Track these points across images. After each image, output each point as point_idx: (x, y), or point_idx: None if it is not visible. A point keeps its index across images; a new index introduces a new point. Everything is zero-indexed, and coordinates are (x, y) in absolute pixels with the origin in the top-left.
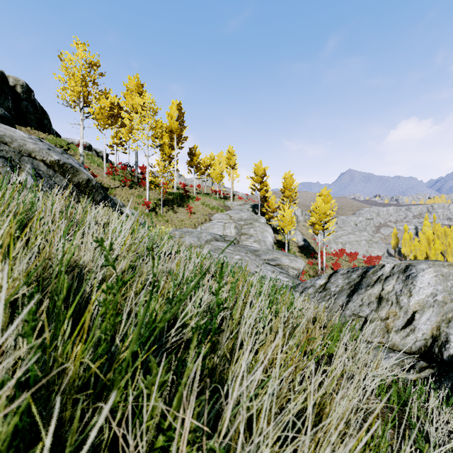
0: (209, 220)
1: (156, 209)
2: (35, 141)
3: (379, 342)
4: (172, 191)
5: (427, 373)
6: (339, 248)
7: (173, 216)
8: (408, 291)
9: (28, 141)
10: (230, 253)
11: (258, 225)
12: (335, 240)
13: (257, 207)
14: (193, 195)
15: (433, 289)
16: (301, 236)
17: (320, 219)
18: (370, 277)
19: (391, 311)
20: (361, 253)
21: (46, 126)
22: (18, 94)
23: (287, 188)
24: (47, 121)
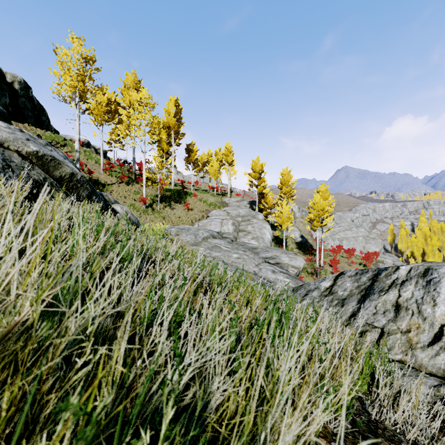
0: (206, 216)
1: (153, 205)
2: (12, 131)
3: (402, 361)
4: (169, 187)
5: None
6: (336, 244)
7: (170, 212)
8: (432, 299)
9: (3, 130)
10: (228, 251)
11: (256, 221)
12: (332, 236)
13: (255, 204)
14: (191, 192)
15: None
16: (299, 232)
17: (318, 216)
18: (383, 280)
19: (413, 322)
20: (358, 249)
21: (44, 123)
22: (16, 91)
23: (285, 184)
24: (45, 118)
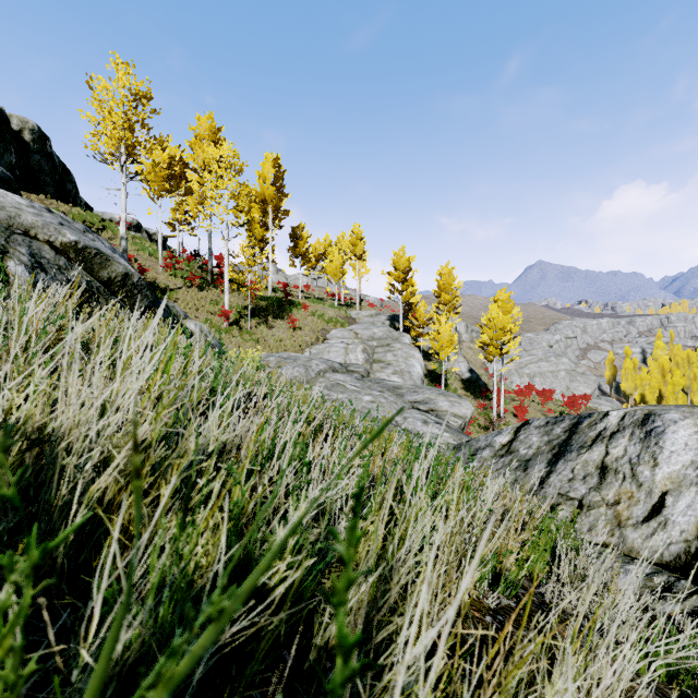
0: (322, 339)
1: (239, 322)
2: (38, 212)
3: (606, 544)
4: (265, 294)
5: (696, 602)
6: (524, 382)
7: (267, 333)
8: (651, 457)
9: (26, 211)
10: (356, 391)
11: (400, 347)
12: (518, 370)
13: (398, 320)
14: (298, 301)
15: (695, 455)
16: (466, 363)
17: (496, 338)
18: (585, 432)
19: (624, 490)
20: (558, 391)
21: (70, 193)
22: (26, 143)
23: (445, 290)
24: (72, 185)
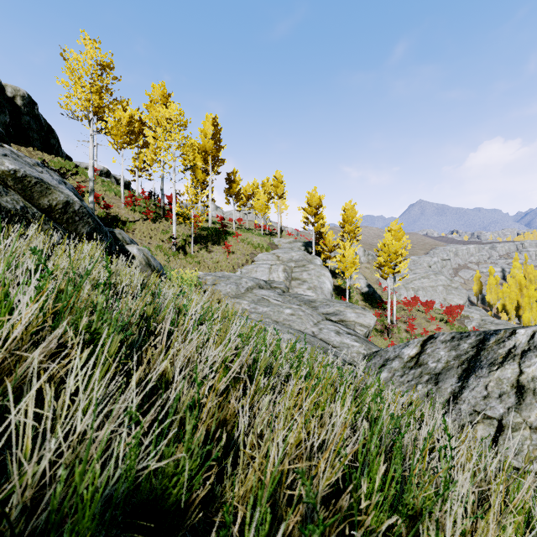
0: (251, 261)
1: (185, 247)
2: None
3: None
4: (206, 226)
5: None
6: (410, 295)
7: (207, 256)
8: None
9: None
10: (278, 305)
11: (313, 267)
12: (405, 285)
13: (311, 245)
14: (232, 231)
15: None
16: (365, 280)
17: (390, 260)
18: (493, 349)
19: None
20: (437, 302)
21: (53, 147)
22: (18, 107)
23: (348, 222)
24: (55, 141)
